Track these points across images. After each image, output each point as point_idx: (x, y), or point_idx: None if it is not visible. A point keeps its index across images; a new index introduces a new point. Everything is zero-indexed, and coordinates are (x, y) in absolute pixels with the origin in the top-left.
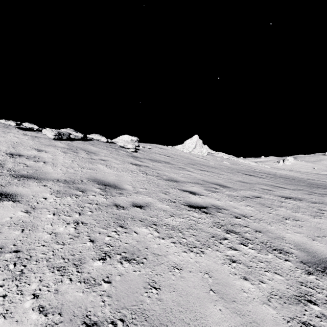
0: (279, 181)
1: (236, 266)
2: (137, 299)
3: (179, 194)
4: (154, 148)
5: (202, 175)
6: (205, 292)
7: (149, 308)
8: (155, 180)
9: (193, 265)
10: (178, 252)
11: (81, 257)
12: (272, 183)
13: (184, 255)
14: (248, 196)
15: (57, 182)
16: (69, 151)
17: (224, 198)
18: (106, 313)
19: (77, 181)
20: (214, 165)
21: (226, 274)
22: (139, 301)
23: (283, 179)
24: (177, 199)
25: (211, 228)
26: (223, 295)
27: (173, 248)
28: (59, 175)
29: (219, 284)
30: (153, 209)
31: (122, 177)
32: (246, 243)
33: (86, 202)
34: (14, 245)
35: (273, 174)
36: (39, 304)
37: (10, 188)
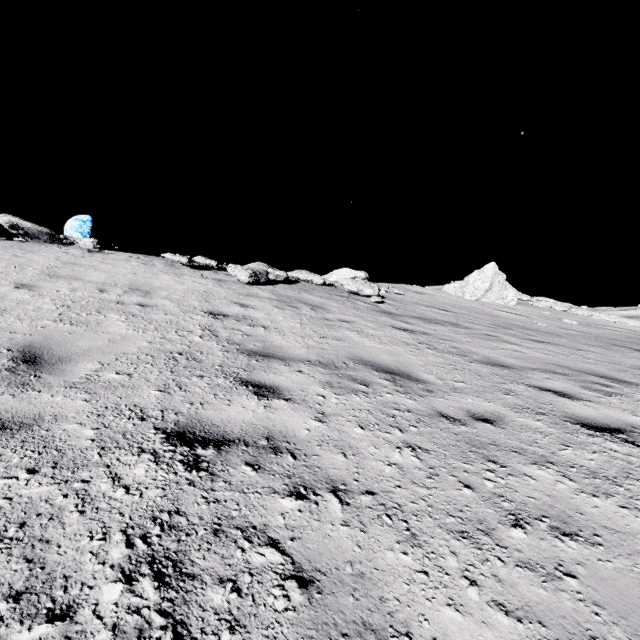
0: None
1: None
2: None
3: (536, 396)
4: (405, 293)
5: (545, 353)
6: None
7: None
8: (464, 364)
9: None
10: None
11: (477, 516)
12: None
13: None
14: None
15: (312, 366)
16: (284, 305)
17: None
18: None
19: (338, 363)
20: (549, 328)
21: None
22: None
23: None
24: (544, 408)
25: None
26: None
27: (634, 519)
28: (302, 352)
29: None
30: (516, 427)
31: (401, 355)
32: None
33: (388, 406)
34: (357, 481)
35: None
36: (489, 597)
37: (259, 375)
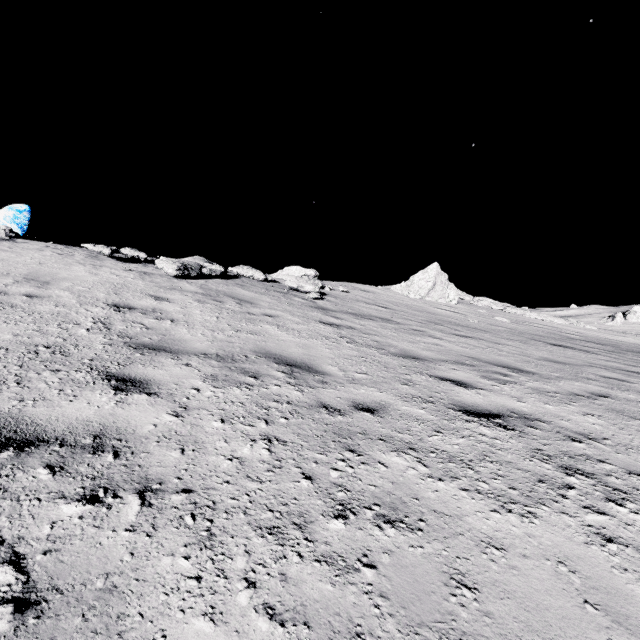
0: (633, 360)
1: (620, 552)
2: (440, 607)
3: (433, 386)
4: (351, 291)
5: (464, 346)
6: (576, 606)
7: (473, 630)
8: (377, 356)
9: (525, 542)
10: (481, 510)
11: (301, 509)
12: (619, 365)
13: (498, 519)
14: (580, 393)
15: (206, 359)
16: (207, 299)
17: (530, 396)
18: (391, 634)
19: (239, 356)
20: (479, 324)
21: (605, 568)
22: (446, 612)
23: (638, 355)
24: (435, 396)
25: (529, 461)
26: (618, 617)
27: (469, 501)
28: (203, 345)
29: (598, 590)
30: (396, 416)
31: (314, 348)
32: (618, 499)
33: (269, 398)
34: (179, 479)
35: (611, 345)
36: (262, 600)
37: (134, 369)
